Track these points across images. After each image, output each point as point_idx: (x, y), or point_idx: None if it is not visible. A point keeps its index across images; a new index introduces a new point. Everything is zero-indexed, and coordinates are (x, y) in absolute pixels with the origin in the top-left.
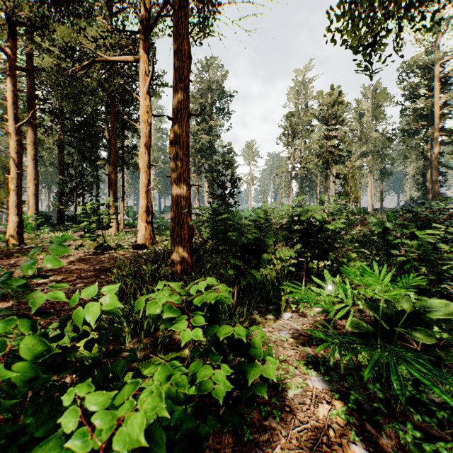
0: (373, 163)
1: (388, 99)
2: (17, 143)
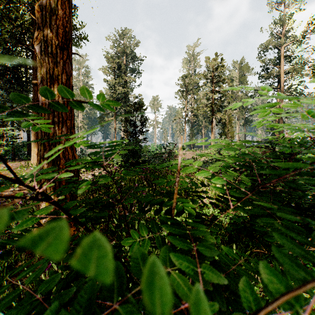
0: (239, 114)
1: (249, 70)
2: None
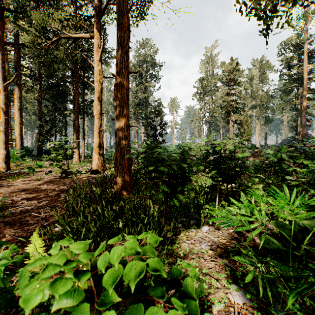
0: (260, 113)
1: (270, 68)
2: (5, 97)
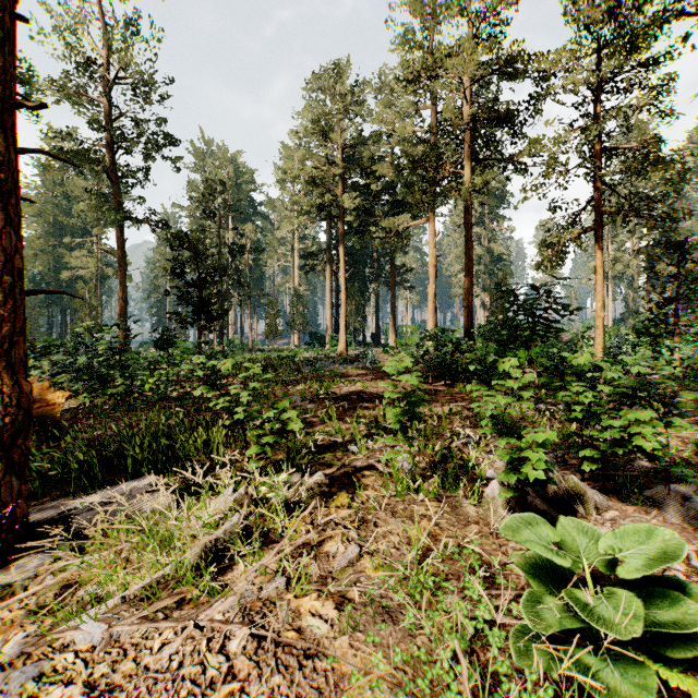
0: None
1: None
2: (345, 287)
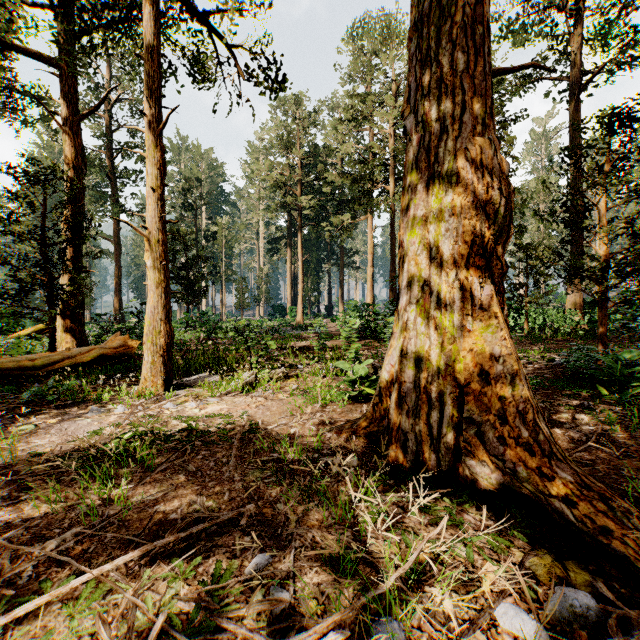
0: None
1: None
2: (302, 269)
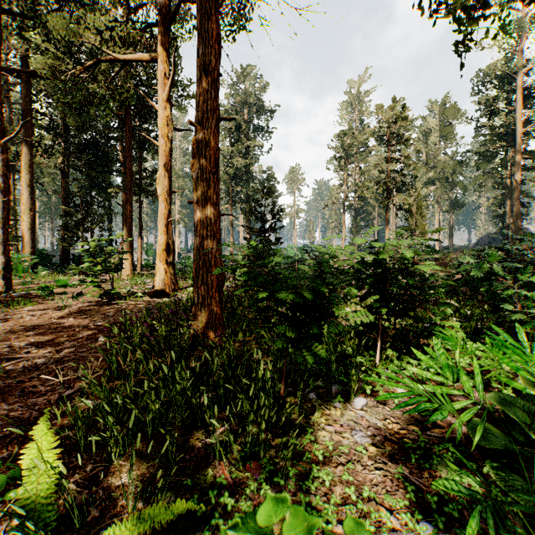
0: (441, 193)
1: (459, 116)
2: (3, 163)
